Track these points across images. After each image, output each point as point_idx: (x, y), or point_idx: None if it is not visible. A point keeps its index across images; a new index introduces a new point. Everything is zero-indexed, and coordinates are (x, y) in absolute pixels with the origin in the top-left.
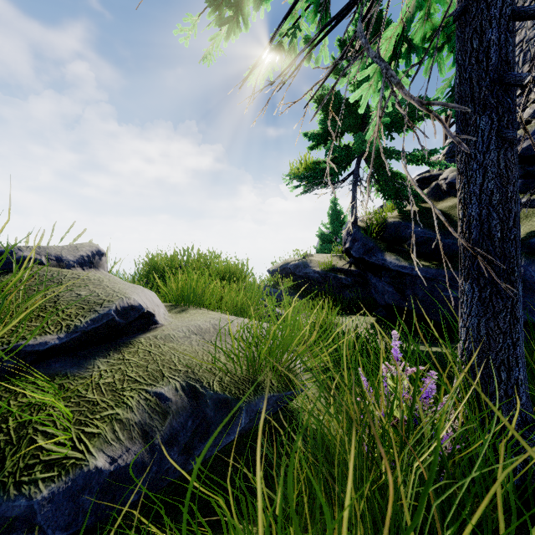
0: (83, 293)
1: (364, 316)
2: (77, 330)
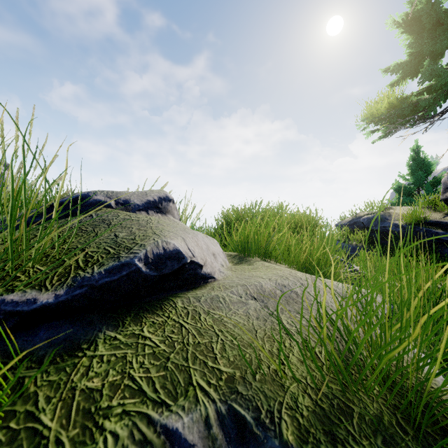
0: (121, 235)
1: None
2: (83, 284)
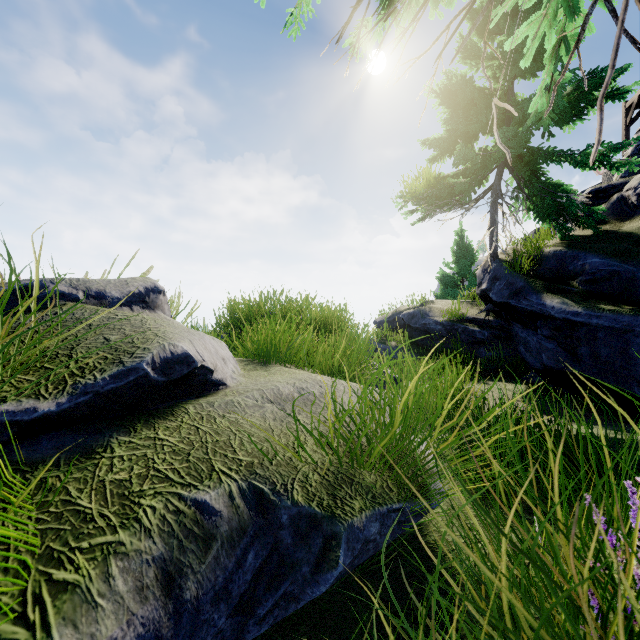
0: (113, 338)
1: (509, 383)
2: (87, 391)
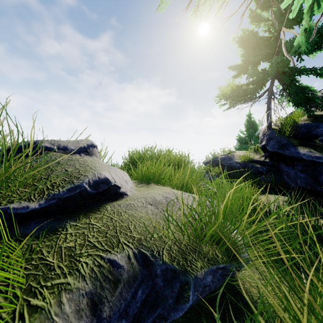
0: (69, 170)
1: (278, 195)
2: (54, 197)
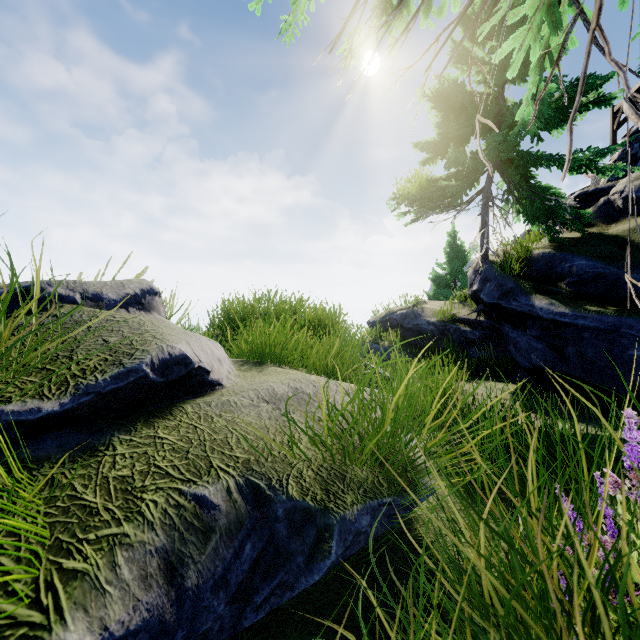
0: (112, 340)
1: (500, 382)
2: (89, 391)
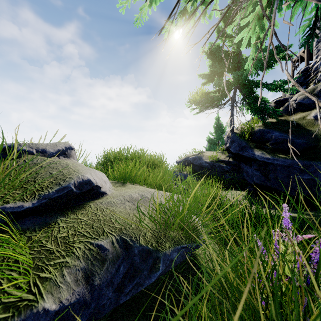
0: (54, 172)
1: (239, 191)
2: (45, 197)
